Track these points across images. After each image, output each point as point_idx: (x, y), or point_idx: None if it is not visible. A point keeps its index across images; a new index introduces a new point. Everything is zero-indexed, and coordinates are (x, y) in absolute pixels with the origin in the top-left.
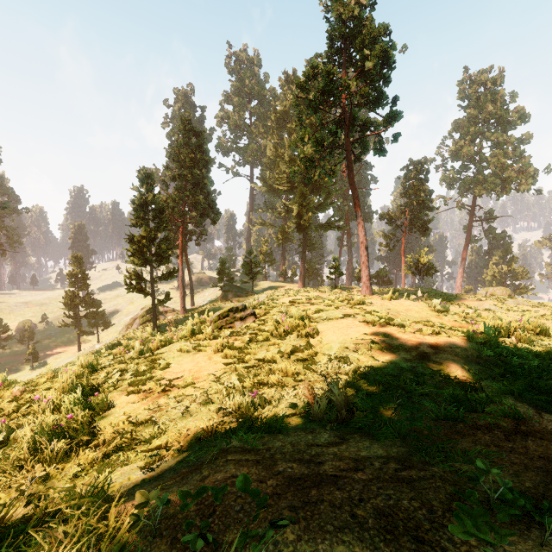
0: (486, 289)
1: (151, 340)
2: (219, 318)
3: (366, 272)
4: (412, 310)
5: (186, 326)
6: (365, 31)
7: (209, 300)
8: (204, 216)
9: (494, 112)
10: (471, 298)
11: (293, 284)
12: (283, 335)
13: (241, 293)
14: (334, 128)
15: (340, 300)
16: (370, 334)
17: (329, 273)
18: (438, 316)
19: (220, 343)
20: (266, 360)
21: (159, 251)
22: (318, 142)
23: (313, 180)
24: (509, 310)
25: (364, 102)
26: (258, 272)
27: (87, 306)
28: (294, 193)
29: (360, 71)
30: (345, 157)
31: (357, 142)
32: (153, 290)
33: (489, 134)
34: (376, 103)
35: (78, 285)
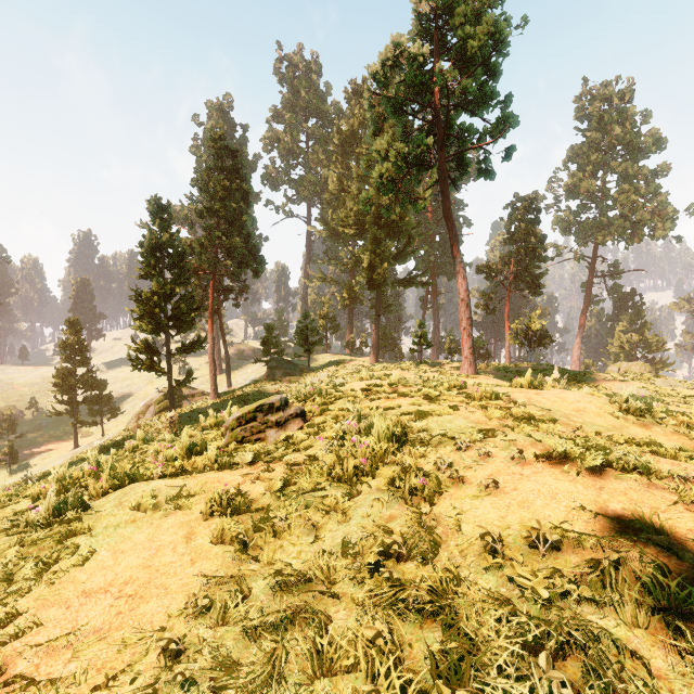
0: (617, 364)
1: (141, 450)
2: (239, 423)
3: (468, 343)
4: (587, 410)
5: (195, 429)
6: (466, 1)
7: (251, 379)
8: (243, 265)
9: (622, 136)
10: (605, 378)
11: (363, 357)
12: (354, 482)
13: (293, 371)
14: (423, 135)
15: (447, 389)
16: (595, 509)
17: (413, 344)
18: (641, 423)
19: (217, 496)
20: (313, 576)
21: (178, 313)
22: (401, 157)
23: (390, 221)
24: (665, 394)
25: (464, 103)
26: (316, 343)
27: (87, 388)
28: (364, 238)
29: (460, 57)
30: (438, 179)
31: (453, 161)
32: (169, 367)
33: (615, 164)
34: (482, 103)
35: (75, 360)
